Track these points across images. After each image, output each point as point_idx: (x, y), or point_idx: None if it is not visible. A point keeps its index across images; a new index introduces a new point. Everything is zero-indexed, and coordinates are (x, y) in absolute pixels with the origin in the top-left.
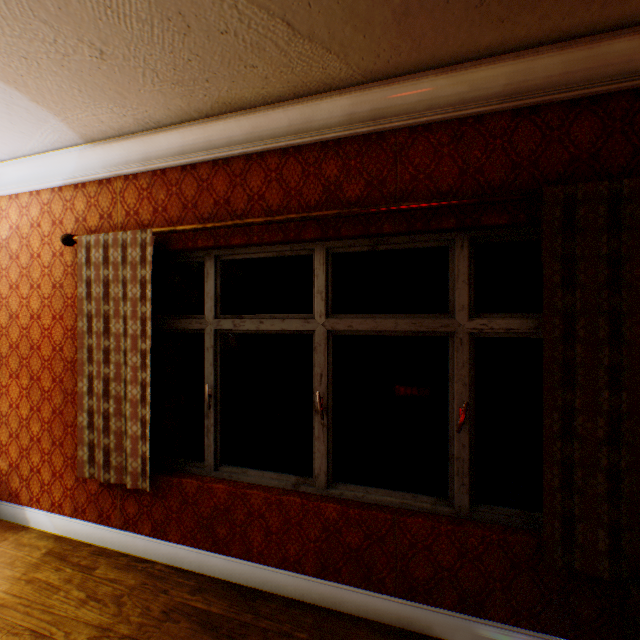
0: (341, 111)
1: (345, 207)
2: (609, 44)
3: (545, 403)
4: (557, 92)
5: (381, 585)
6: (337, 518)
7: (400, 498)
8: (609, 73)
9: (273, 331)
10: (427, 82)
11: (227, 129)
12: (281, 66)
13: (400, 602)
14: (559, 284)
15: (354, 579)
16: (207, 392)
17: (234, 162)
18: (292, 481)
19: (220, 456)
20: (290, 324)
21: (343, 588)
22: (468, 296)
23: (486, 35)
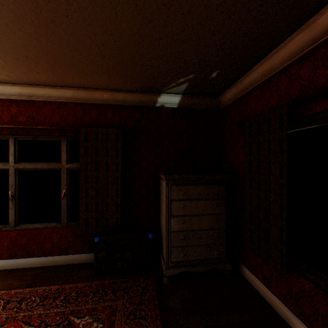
0: (17, 91)
1: (20, 124)
2: (96, 92)
3: (81, 187)
4: (87, 101)
5: (34, 254)
6: (17, 235)
7: (45, 225)
8: (99, 99)
9: None
10: (47, 89)
11: None
12: None
13: (41, 258)
14: (85, 154)
15: (24, 255)
16: None
17: None
18: (0, 227)
19: None
20: None
21: (19, 260)
22: (67, 157)
23: (59, 82)
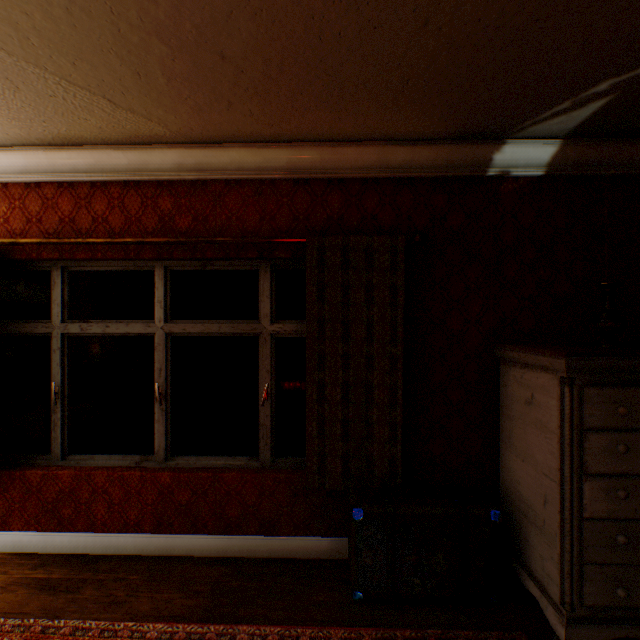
0: (172, 160)
1: (178, 235)
2: (344, 149)
3: (308, 380)
4: (319, 173)
5: (206, 528)
6: (171, 482)
7: (224, 461)
8: (347, 166)
9: (120, 334)
10: (235, 151)
11: (71, 158)
12: (113, 123)
13: (220, 538)
14: (317, 301)
15: (185, 528)
16: (54, 390)
17: (80, 186)
18: (137, 460)
19: (68, 447)
20: (134, 328)
21: (176, 537)
22: (271, 307)
23: (266, 131)
